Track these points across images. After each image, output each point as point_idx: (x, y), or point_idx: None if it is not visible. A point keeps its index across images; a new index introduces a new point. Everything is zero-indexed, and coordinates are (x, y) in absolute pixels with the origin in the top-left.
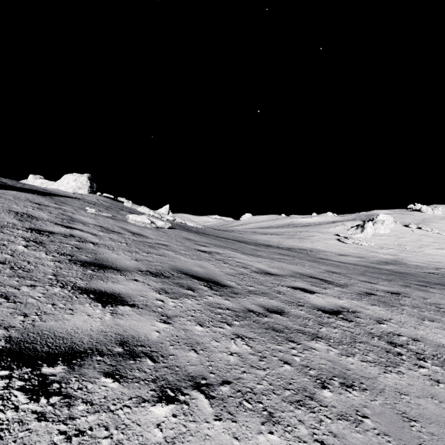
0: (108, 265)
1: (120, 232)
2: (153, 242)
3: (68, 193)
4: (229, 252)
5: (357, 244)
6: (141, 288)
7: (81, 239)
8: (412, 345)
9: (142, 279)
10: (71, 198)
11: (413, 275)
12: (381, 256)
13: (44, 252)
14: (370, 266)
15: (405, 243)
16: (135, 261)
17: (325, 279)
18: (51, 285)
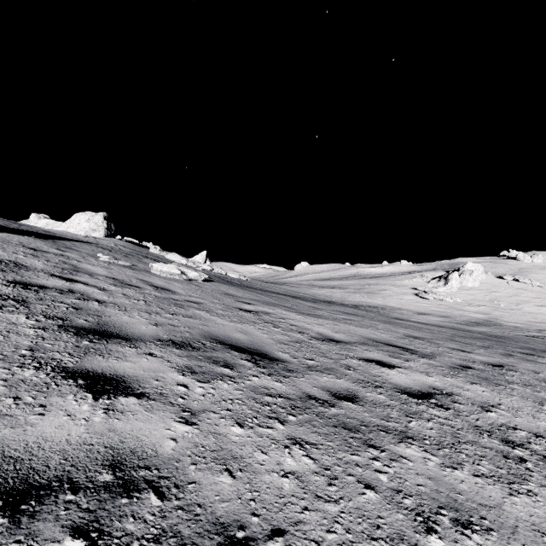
0: (115, 332)
1: (139, 286)
2: (181, 299)
3: (78, 236)
4: (280, 312)
5: (439, 300)
6: (157, 367)
7: (83, 296)
8: (536, 445)
9: (161, 352)
10: (80, 242)
11: (513, 340)
12: (470, 315)
13: (24, 315)
14: (458, 328)
15: (499, 298)
16: (153, 325)
17: (406, 347)
18: (22, 365)
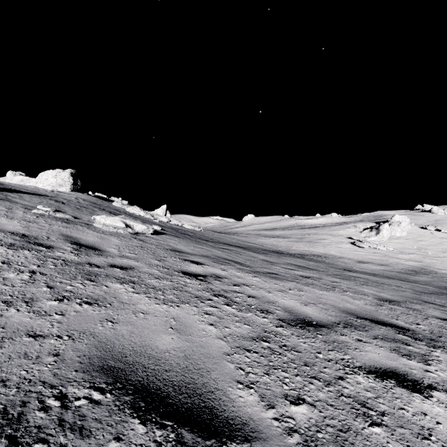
0: None
1: (53, 245)
2: (105, 263)
3: (39, 190)
4: (234, 273)
5: (373, 248)
6: None
7: None
8: None
9: None
10: (33, 195)
11: None
12: (404, 262)
13: None
14: (404, 278)
15: (426, 246)
16: None
17: (396, 323)
18: None
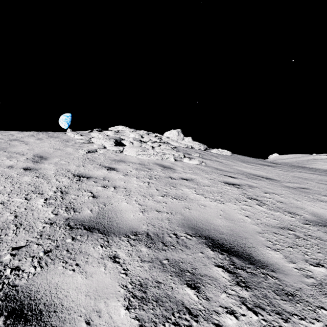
0: None
1: None
2: None
3: None
4: None
5: None
6: None
7: None
8: None
9: None
10: None
11: None
12: None
13: None
14: None
15: None
16: None
17: None
18: None
